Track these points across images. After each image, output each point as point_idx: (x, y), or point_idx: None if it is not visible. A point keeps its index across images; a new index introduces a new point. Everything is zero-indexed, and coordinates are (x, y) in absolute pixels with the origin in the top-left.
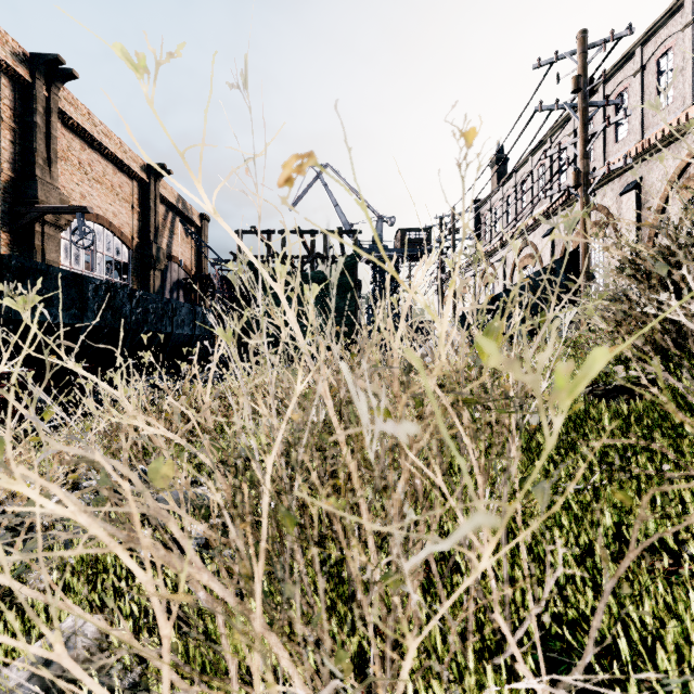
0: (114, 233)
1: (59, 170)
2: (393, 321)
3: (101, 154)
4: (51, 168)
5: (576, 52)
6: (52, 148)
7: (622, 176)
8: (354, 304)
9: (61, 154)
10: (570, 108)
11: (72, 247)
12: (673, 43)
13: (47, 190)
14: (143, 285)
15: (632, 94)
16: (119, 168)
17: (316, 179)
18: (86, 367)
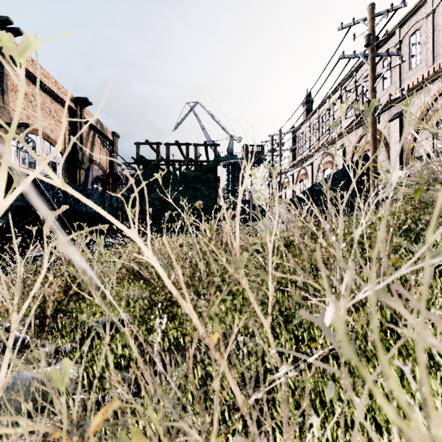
0: (51, 143)
1: (10, 98)
2: None
3: (41, 89)
4: (4, 96)
5: (367, 19)
6: (4, 82)
7: (390, 109)
8: (214, 192)
9: (11, 87)
10: (363, 57)
11: (20, 152)
12: (420, 26)
13: (0, 111)
14: (72, 179)
15: (393, 59)
16: (55, 99)
17: (190, 111)
18: (17, 236)
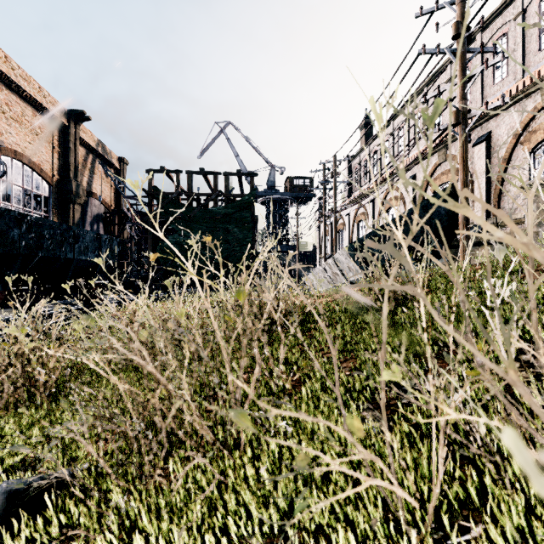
0: (33, 169)
1: None
2: (283, 251)
3: (20, 96)
4: None
5: (455, 2)
6: None
7: (474, 131)
8: (251, 235)
9: None
10: (450, 53)
11: None
12: (507, 30)
13: None
14: (63, 217)
15: None
16: (39, 111)
17: (220, 133)
18: None
